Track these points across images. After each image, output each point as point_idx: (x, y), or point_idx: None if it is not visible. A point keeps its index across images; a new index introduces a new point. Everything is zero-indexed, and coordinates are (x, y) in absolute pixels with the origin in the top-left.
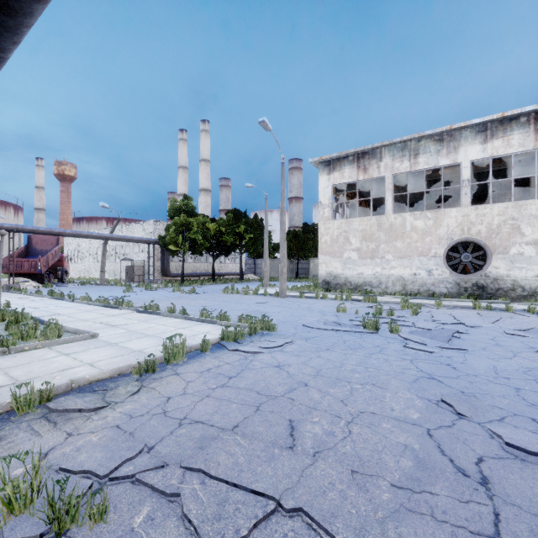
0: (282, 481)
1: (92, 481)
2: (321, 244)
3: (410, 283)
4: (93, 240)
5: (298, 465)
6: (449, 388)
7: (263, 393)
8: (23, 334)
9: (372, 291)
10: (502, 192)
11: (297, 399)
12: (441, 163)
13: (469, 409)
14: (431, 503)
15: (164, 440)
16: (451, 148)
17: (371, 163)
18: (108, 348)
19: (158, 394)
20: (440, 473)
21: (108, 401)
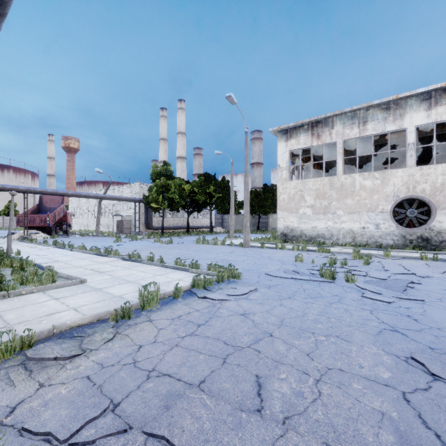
0: None
1: None
2: (279, 201)
3: (359, 236)
4: (91, 200)
5: (268, 436)
6: (415, 343)
7: (230, 344)
8: (23, 280)
9: (325, 242)
10: (441, 155)
11: (263, 351)
12: (388, 129)
13: (443, 369)
14: None
15: (130, 395)
16: (397, 115)
17: (323, 131)
18: (93, 293)
19: (130, 342)
20: None
21: (83, 348)
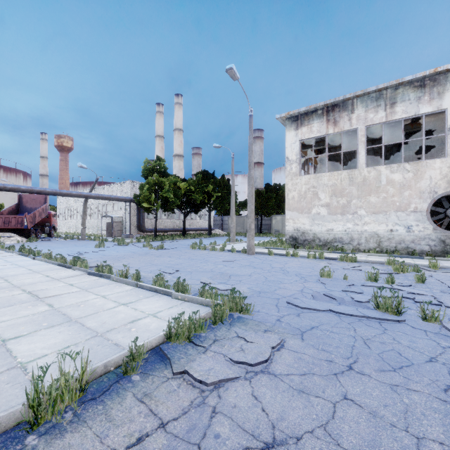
0: None
1: None
2: (288, 200)
3: (386, 240)
4: (80, 200)
5: None
6: None
7: None
8: None
9: (344, 248)
10: None
11: None
12: (423, 111)
13: None
14: None
15: None
16: (435, 94)
17: (341, 116)
18: None
19: None
20: None
21: None
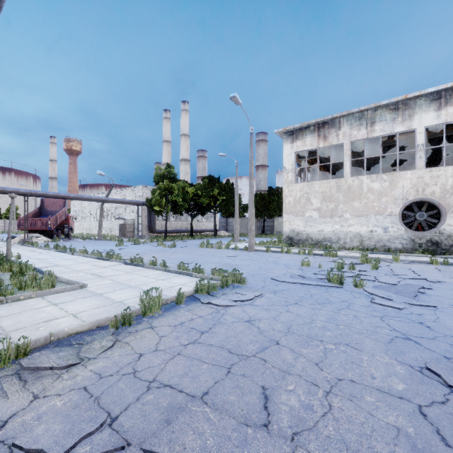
0: None
1: None
2: (285, 204)
3: (367, 239)
4: (93, 203)
5: None
6: (429, 352)
7: (234, 352)
8: (21, 285)
9: (332, 246)
10: (450, 157)
11: (269, 361)
12: (397, 130)
13: None
14: None
15: (129, 408)
16: (406, 116)
17: (330, 132)
18: (93, 298)
19: (131, 350)
20: None
21: (81, 357)
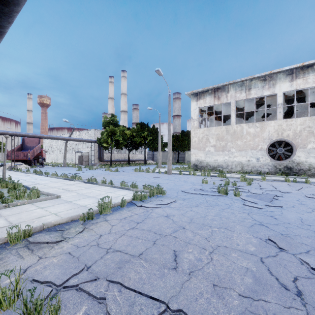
0: (169, 291)
1: (52, 288)
2: (192, 142)
3: (246, 166)
4: (60, 141)
5: (180, 280)
6: (273, 231)
7: (158, 233)
8: (17, 196)
9: (223, 170)
10: (301, 111)
11: (178, 237)
12: (265, 94)
13: (286, 245)
14: (265, 308)
15: (97, 262)
16: (271, 84)
17: (222, 94)
18: (66, 204)
19: (94, 233)
20: (270, 287)
21: (64, 237)
